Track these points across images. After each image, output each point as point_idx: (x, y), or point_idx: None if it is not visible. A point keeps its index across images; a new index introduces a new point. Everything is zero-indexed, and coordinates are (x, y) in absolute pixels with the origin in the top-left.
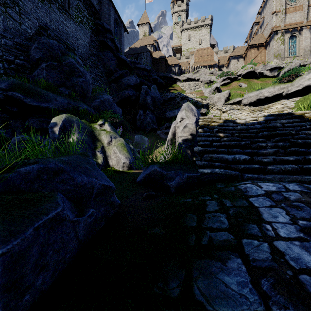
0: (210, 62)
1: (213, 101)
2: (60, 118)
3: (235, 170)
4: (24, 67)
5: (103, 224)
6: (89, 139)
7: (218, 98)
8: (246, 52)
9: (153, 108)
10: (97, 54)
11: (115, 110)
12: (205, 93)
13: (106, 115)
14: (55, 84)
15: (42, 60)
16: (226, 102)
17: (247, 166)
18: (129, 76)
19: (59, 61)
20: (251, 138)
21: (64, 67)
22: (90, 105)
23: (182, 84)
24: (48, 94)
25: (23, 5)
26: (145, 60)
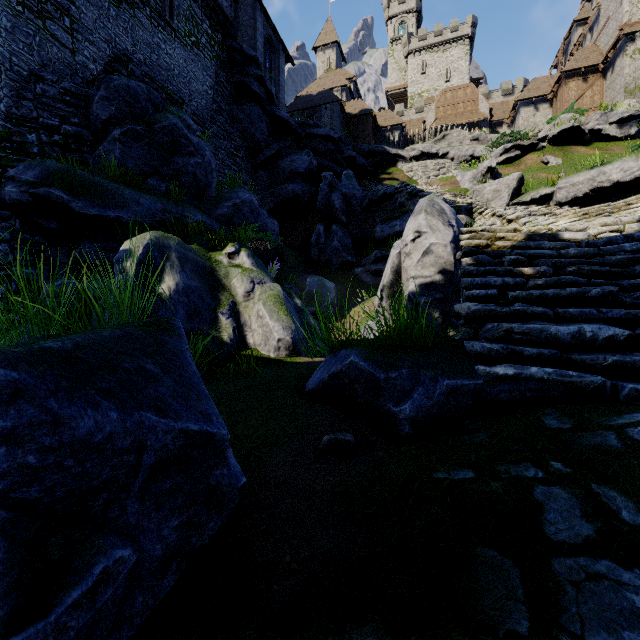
0: (472, 116)
1: (482, 199)
2: (141, 240)
3: (586, 369)
4: (80, 140)
5: (170, 585)
6: (203, 286)
7: (494, 191)
8: (555, 88)
9: (347, 219)
10: (229, 111)
11: (266, 225)
12: (462, 181)
13: (244, 235)
14: (140, 172)
15: (114, 123)
16: (513, 199)
17: (626, 358)
18: (296, 154)
19: (147, 124)
20: (614, 277)
21: (158, 136)
22: (212, 214)
23: (409, 166)
24: (122, 191)
25: (79, 13)
26: (328, 120)
